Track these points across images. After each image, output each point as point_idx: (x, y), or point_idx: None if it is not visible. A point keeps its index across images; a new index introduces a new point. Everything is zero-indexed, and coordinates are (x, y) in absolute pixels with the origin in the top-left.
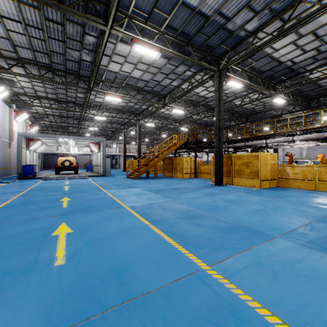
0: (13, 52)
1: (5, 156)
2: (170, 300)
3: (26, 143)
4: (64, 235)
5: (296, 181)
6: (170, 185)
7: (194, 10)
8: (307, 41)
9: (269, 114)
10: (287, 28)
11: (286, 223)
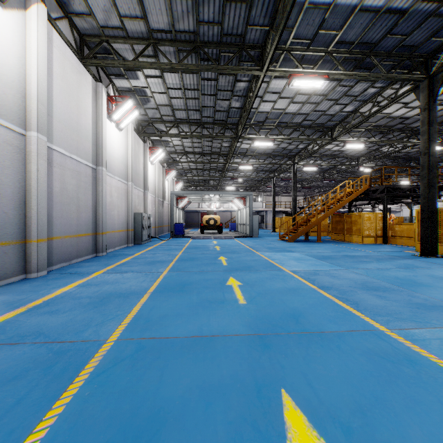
0: (171, 116)
1: (159, 214)
2: (343, 339)
3: (176, 201)
4: (236, 286)
5: None
6: (342, 252)
7: (380, 11)
8: None
9: None
10: None
11: None
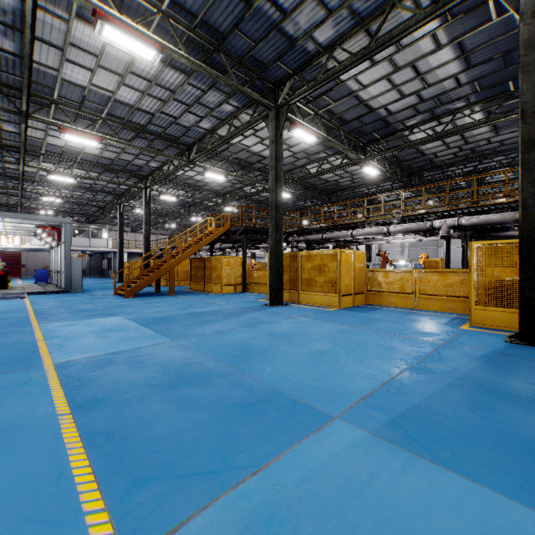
0: None
1: None
2: None
3: None
4: None
5: (391, 295)
6: (190, 308)
7: None
8: (406, 78)
9: (359, 192)
10: (375, 47)
11: (362, 378)
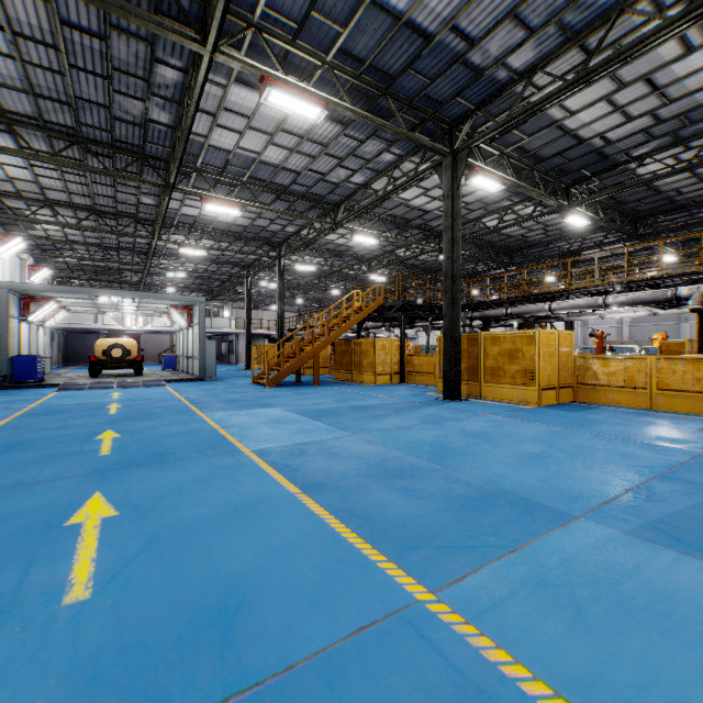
0: None
1: None
2: (340, 685)
3: (20, 306)
4: (96, 523)
5: (613, 390)
6: (348, 401)
7: (400, 19)
8: (635, 95)
9: (555, 248)
10: (595, 67)
11: (597, 483)
